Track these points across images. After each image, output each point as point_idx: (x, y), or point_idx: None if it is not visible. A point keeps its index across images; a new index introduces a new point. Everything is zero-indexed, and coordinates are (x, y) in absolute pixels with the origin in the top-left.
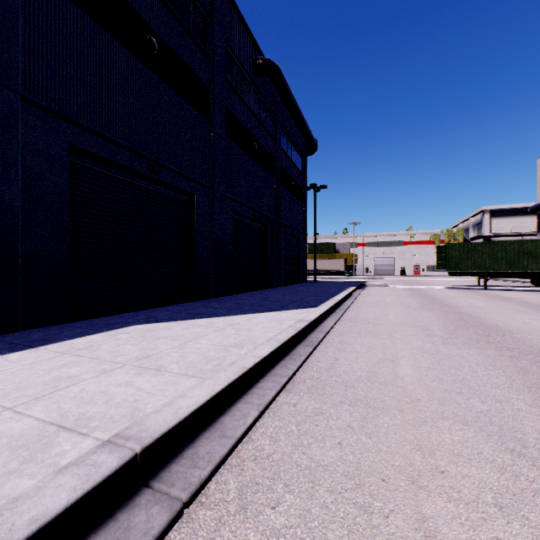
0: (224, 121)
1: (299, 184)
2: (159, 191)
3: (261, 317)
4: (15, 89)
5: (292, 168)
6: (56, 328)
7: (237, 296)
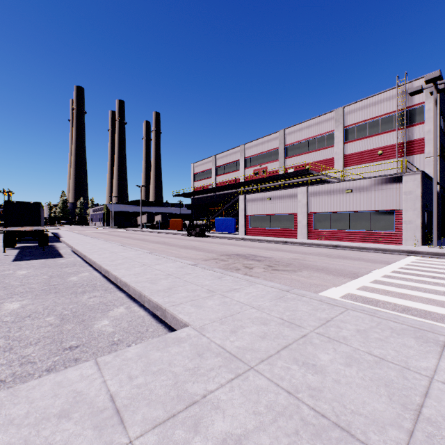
0: None
1: None
2: None
3: None
4: (441, 185)
5: None
6: None
7: None
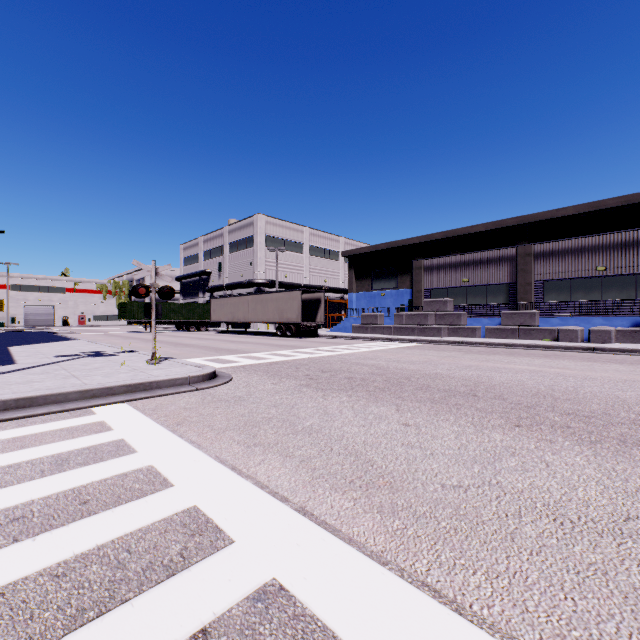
0: None
1: None
2: None
3: (65, 342)
4: None
5: None
6: None
7: None
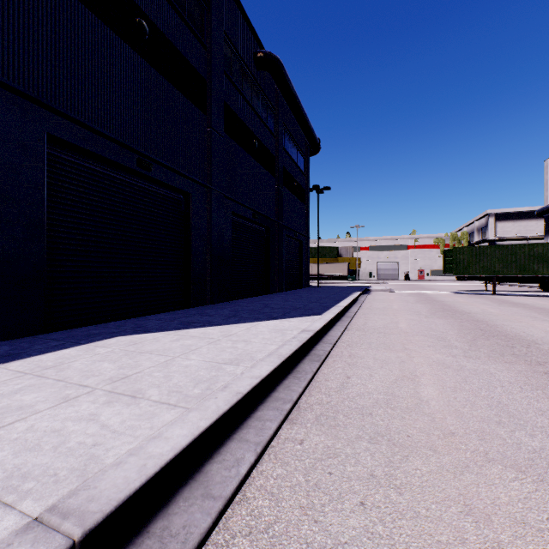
0: (223, 115)
1: (302, 185)
2: (151, 188)
3: (261, 326)
4: None
5: (294, 168)
6: (28, 340)
7: (236, 302)
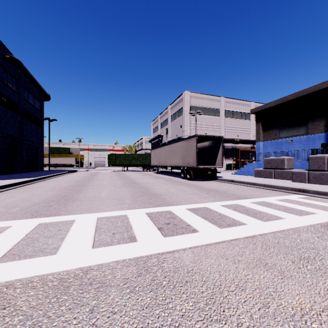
0: None
1: (38, 117)
2: None
3: (7, 180)
4: None
5: (32, 108)
6: None
7: None
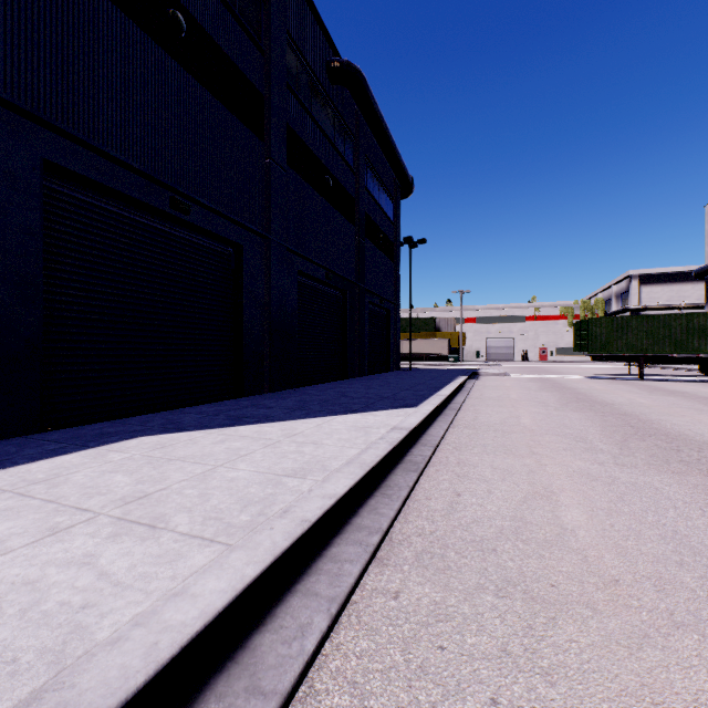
0: (285, 143)
1: (390, 237)
2: (190, 238)
3: (336, 423)
4: None
5: (379, 215)
6: (17, 442)
7: (303, 390)
